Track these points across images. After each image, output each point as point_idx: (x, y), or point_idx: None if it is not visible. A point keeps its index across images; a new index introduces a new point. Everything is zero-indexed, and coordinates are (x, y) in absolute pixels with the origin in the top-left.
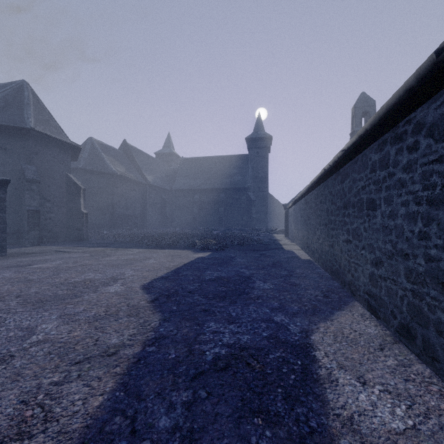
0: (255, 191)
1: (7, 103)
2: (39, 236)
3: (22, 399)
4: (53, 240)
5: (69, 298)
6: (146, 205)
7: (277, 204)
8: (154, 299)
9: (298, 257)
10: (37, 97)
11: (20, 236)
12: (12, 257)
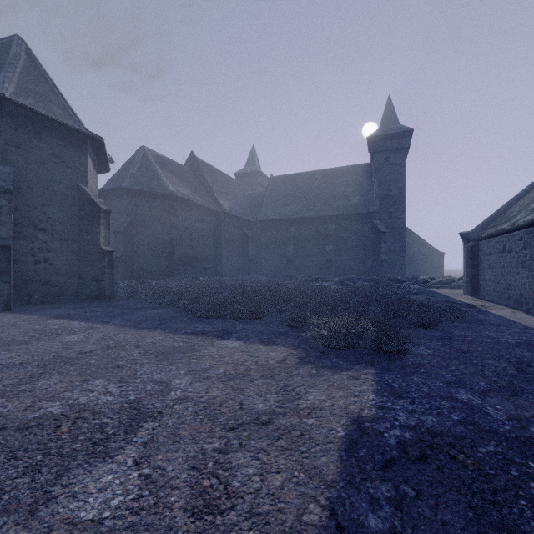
0: (383, 218)
1: None
2: (8, 294)
3: None
4: (53, 298)
5: None
6: (219, 242)
7: (415, 239)
8: None
9: None
10: (35, 60)
11: None
12: None
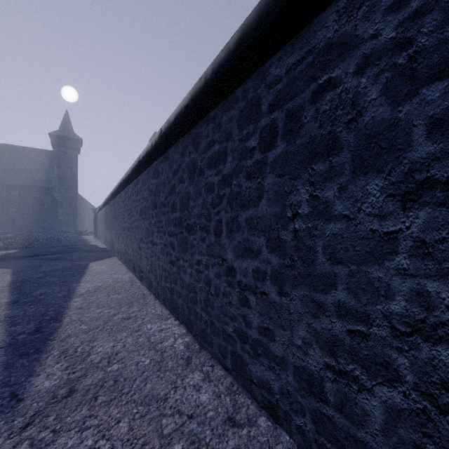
0: (62, 191)
1: None
2: None
3: None
4: None
5: None
6: None
7: (89, 206)
8: None
9: (98, 247)
10: None
11: None
12: None
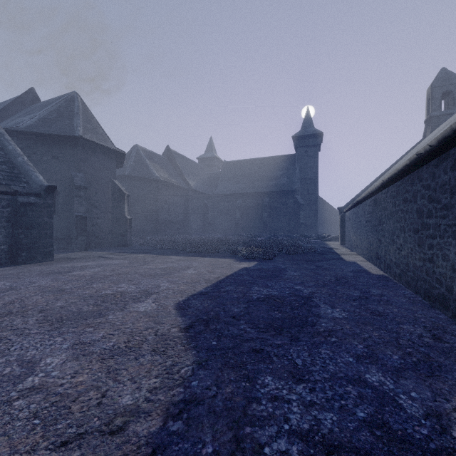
0: (303, 193)
1: (59, 113)
2: (86, 242)
3: None
4: (100, 245)
5: (91, 317)
6: (188, 210)
7: (328, 208)
8: (188, 325)
9: (367, 271)
10: (86, 107)
11: (70, 242)
12: (58, 262)
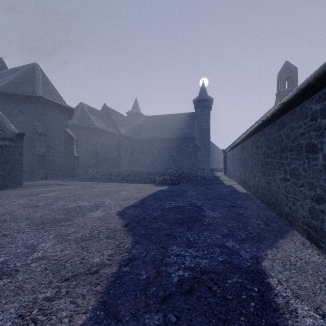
0: (200, 139)
1: (24, 79)
2: (45, 173)
3: (20, 313)
4: (55, 176)
5: (63, 221)
6: (119, 150)
7: (217, 149)
8: (127, 224)
9: (237, 191)
10: (44, 74)
11: (33, 173)
12: (26, 188)
